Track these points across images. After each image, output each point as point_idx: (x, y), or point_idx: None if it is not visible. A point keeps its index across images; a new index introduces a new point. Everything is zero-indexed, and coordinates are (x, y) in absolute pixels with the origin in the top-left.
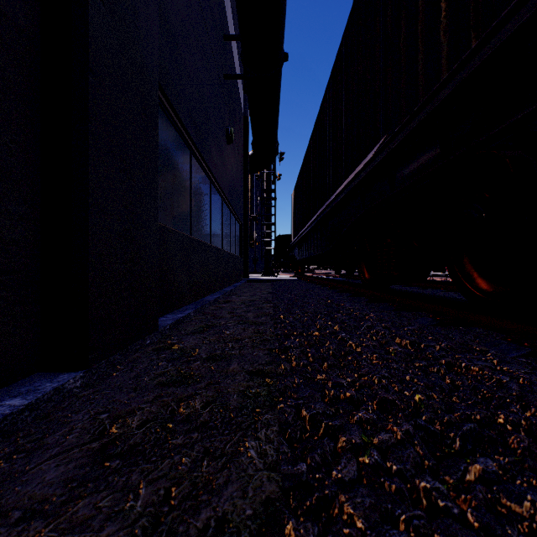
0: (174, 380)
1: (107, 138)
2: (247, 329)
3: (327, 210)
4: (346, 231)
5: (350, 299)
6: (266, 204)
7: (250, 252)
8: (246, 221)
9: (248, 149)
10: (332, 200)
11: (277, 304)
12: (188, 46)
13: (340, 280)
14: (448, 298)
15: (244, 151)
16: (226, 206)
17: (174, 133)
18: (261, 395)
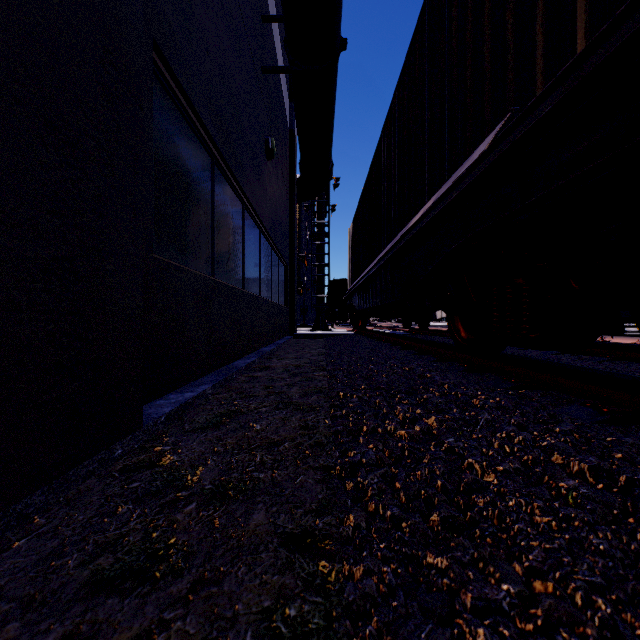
0: (128, 567)
1: (5, 73)
2: (288, 419)
3: (403, 241)
4: (433, 269)
5: (437, 367)
6: (317, 240)
7: (298, 301)
8: (292, 262)
9: (295, 172)
10: (412, 227)
11: (333, 373)
12: (207, 7)
13: (416, 338)
14: (615, 374)
15: (290, 173)
16: (266, 241)
17: (186, 129)
18: (309, 633)
